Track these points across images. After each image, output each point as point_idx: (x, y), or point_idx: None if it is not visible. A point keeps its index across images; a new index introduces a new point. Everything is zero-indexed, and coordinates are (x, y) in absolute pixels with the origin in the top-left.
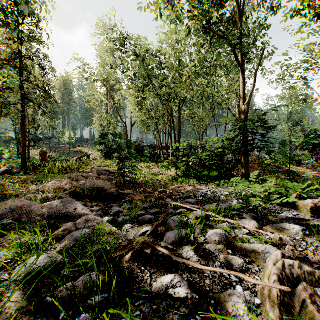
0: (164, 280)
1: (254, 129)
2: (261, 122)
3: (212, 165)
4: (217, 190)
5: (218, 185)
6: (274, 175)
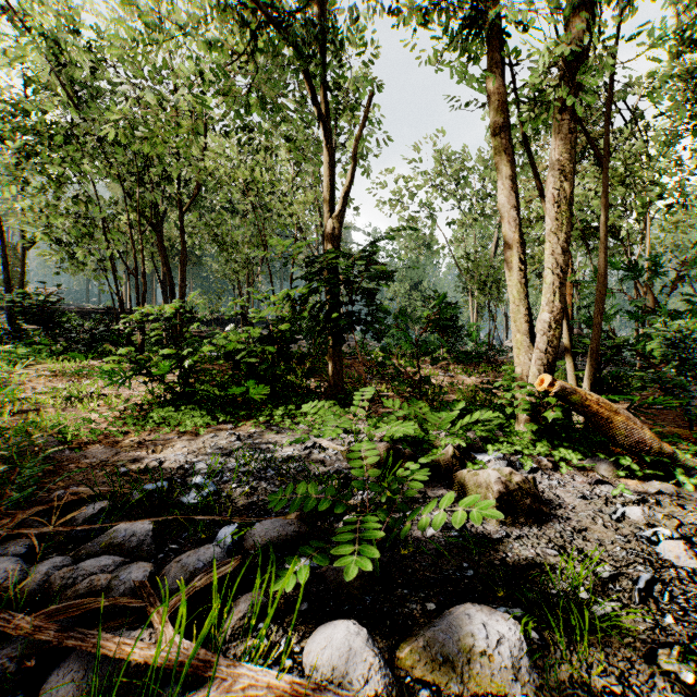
0: None
1: (354, 275)
2: (369, 261)
3: (257, 366)
4: (262, 444)
5: (269, 421)
6: (390, 383)
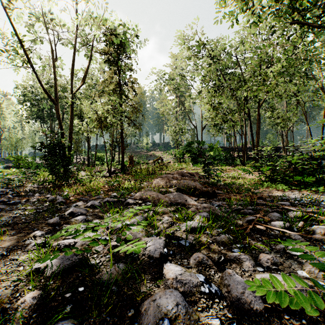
0: (280, 245)
1: None
2: None
3: (306, 169)
4: (314, 197)
5: (314, 191)
6: None
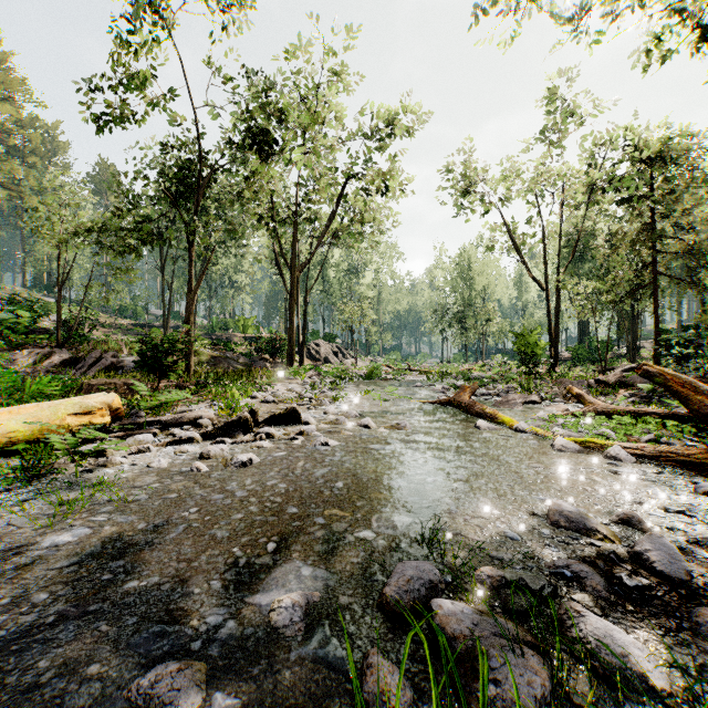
0: None
1: None
2: None
3: None
4: None
5: None
6: None
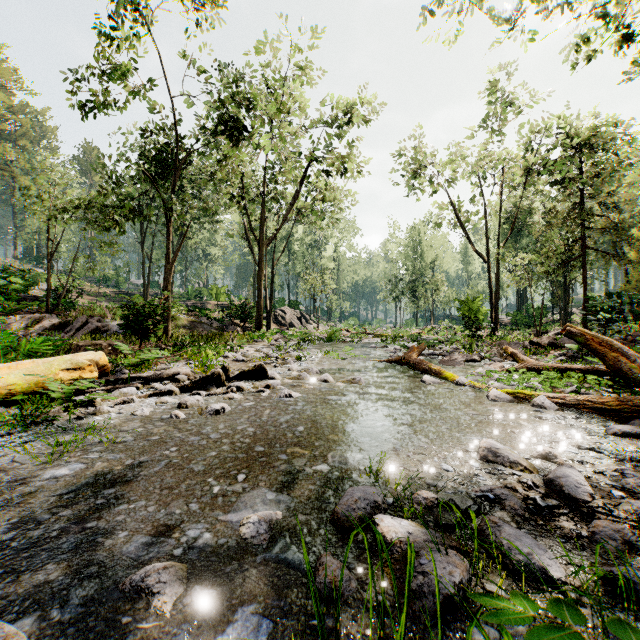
0: None
1: None
2: None
3: None
4: None
5: None
6: None
